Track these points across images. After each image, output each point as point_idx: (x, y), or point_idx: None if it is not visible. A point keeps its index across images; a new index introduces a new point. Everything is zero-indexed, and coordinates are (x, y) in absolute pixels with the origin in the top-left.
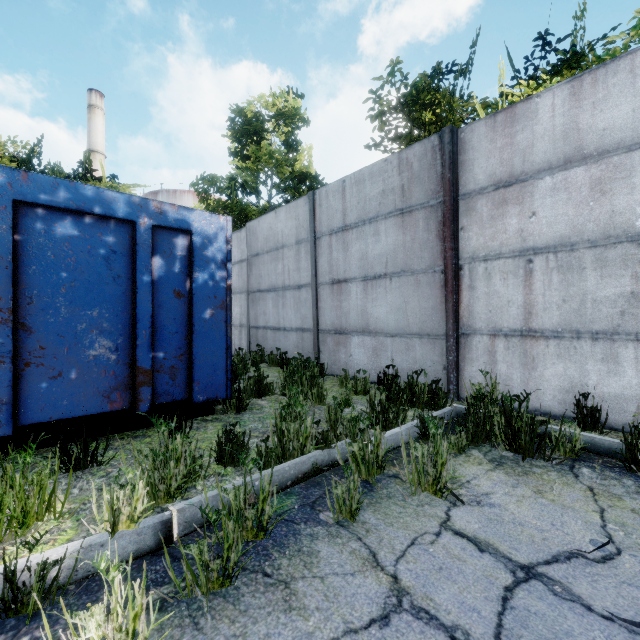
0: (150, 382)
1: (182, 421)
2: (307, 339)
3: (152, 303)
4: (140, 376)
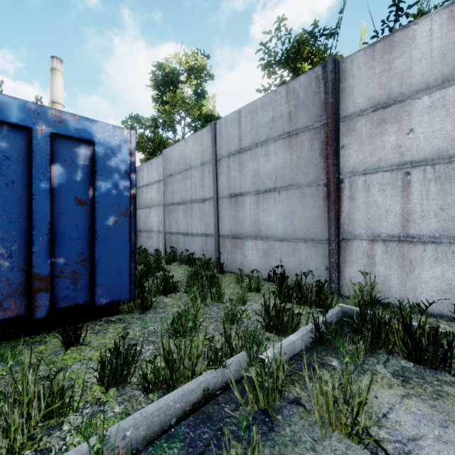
0: (48, 288)
1: (77, 328)
2: (210, 242)
3: (51, 210)
4: (37, 282)
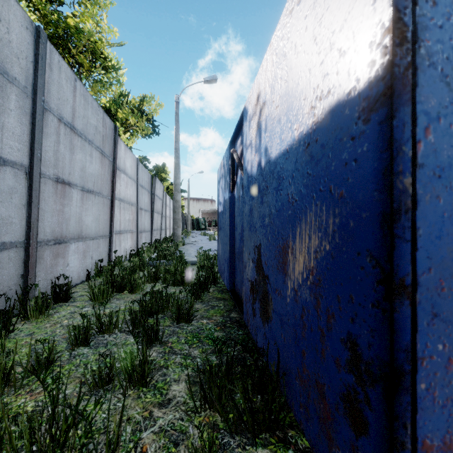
0: None
1: None
2: (10, 262)
3: None
4: None
